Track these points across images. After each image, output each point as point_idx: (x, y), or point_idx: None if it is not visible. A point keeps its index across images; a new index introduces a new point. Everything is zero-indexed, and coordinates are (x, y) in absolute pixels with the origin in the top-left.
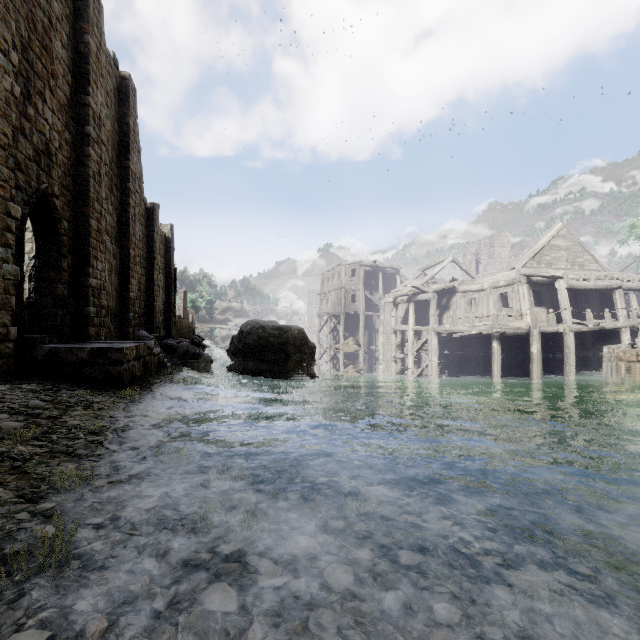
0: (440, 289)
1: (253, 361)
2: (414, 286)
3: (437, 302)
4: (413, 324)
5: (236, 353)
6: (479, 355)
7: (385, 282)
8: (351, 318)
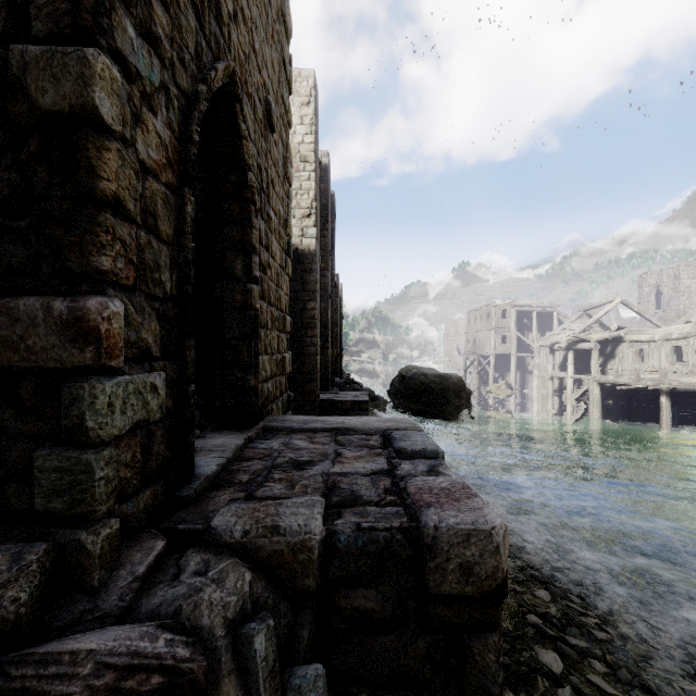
0: (603, 339)
1: (414, 402)
2: (573, 336)
3: (600, 350)
4: (572, 372)
5: (397, 394)
6: (649, 407)
7: (539, 321)
8: (501, 359)
